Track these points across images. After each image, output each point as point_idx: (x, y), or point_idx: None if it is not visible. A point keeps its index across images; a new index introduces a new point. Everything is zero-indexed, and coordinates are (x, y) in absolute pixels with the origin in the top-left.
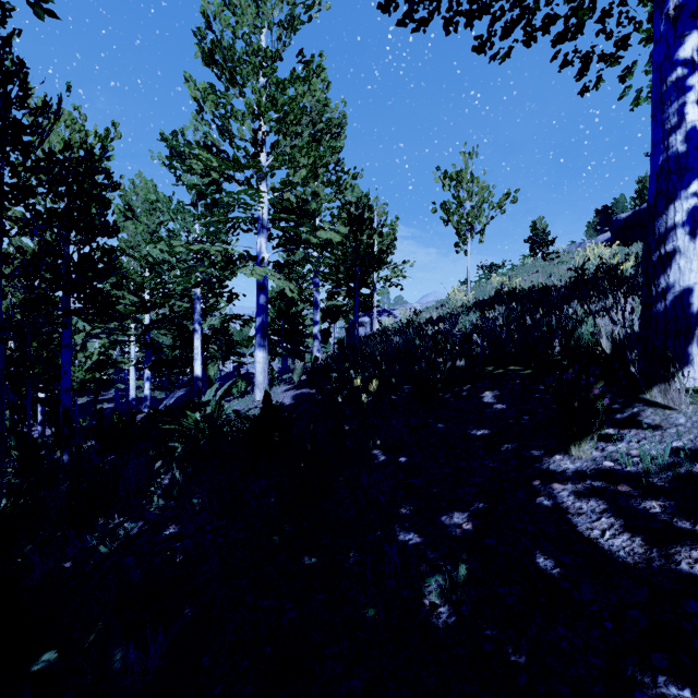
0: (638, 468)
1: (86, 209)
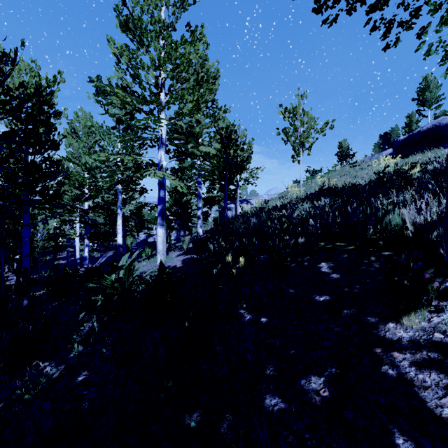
0: None
1: (35, 130)
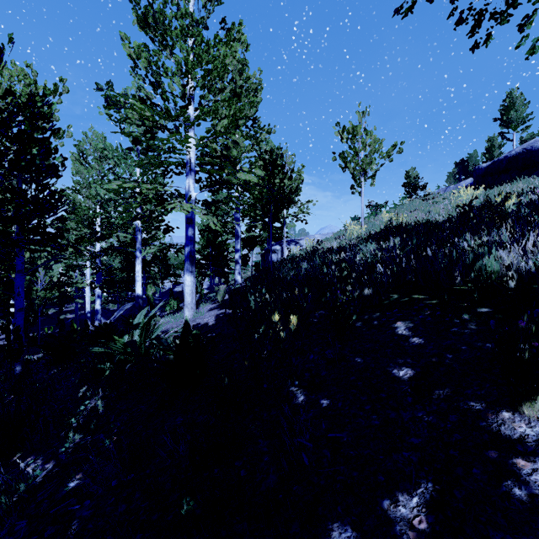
0: None
1: (26, 150)
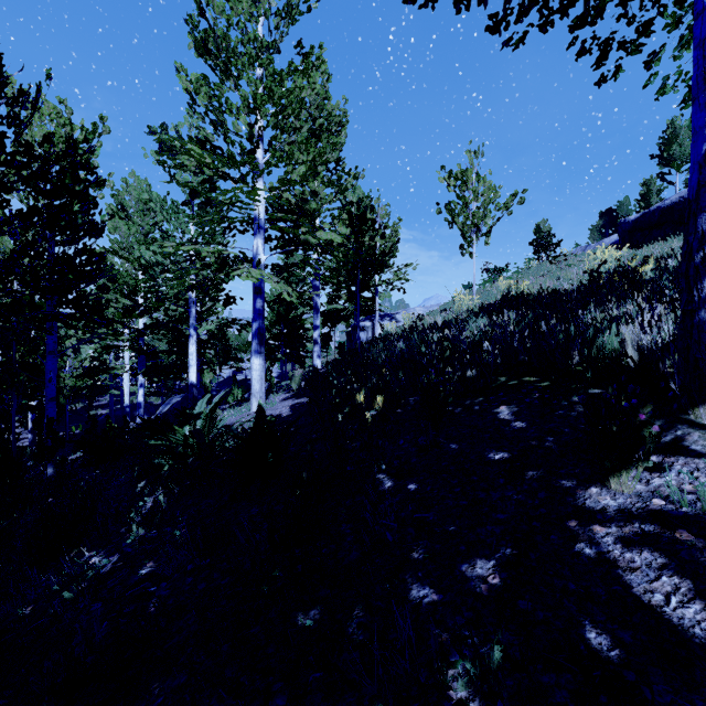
0: (696, 509)
1: (67, 207)
